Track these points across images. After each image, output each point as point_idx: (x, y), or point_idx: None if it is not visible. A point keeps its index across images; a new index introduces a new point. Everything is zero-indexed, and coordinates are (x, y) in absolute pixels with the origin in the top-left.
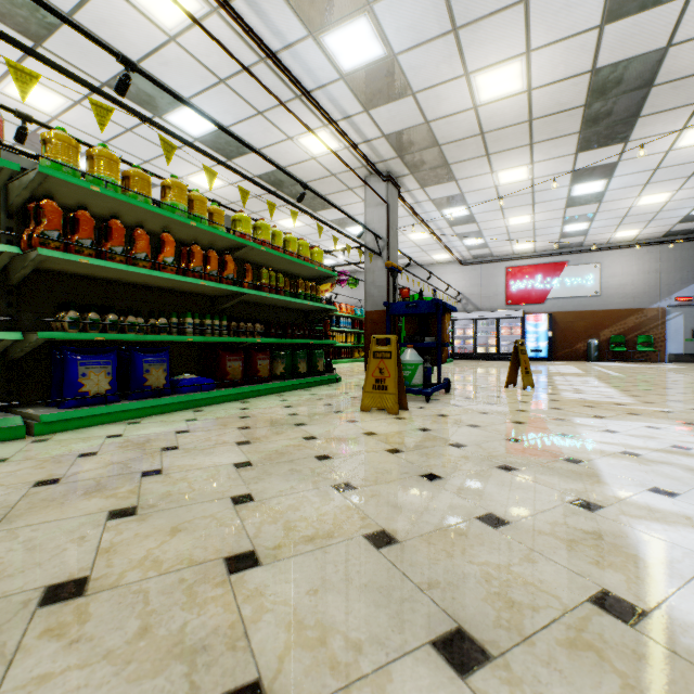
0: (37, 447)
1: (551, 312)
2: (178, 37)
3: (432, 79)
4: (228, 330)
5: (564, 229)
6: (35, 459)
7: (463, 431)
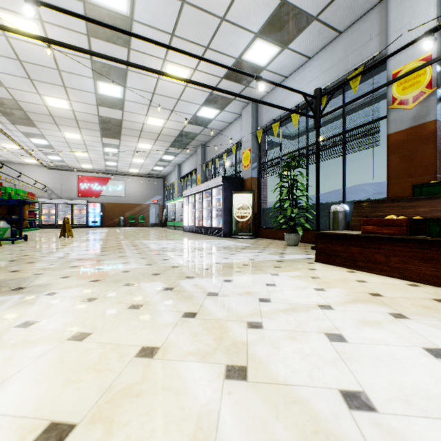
0: None
1: (103, 203)
2: None
3: (18, 87)
4: None
5: (106, 163)
6: None
7: (27, 248)
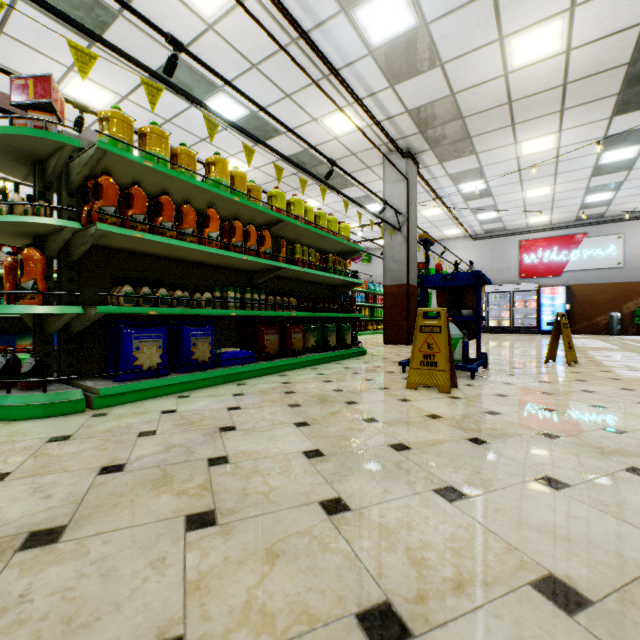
0: (97, 422)
1: (568, 285)
2: (215, 25)
3: (463, 47)
4: (266, 304)
5: (585, 199)
6: (96, 437)
7: (540, 415)
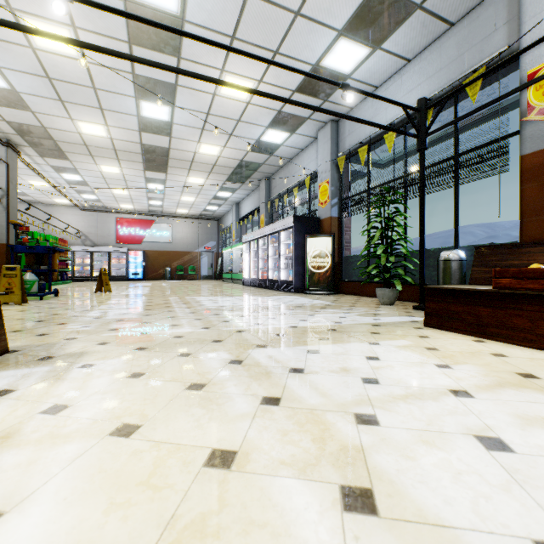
0: None
1: (146, 250)
2: None
3: (47, 111)
4: None
5: (150, 202)
6: None
7: (58, 305)
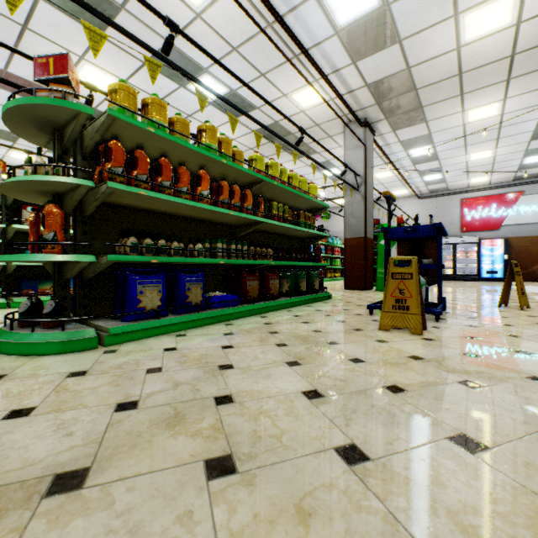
0: (109, 358)
1: (506, 238)
2: (203, 13)
3: (420, 24)
4: (249, 253)
5: (524, 161)
6: (109, 373)
7: (520, 358)
